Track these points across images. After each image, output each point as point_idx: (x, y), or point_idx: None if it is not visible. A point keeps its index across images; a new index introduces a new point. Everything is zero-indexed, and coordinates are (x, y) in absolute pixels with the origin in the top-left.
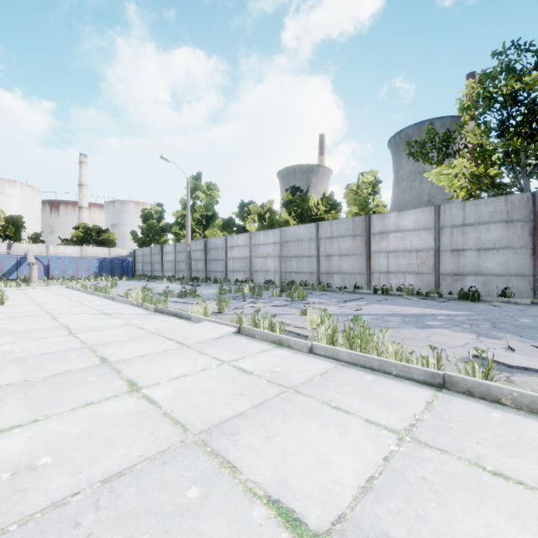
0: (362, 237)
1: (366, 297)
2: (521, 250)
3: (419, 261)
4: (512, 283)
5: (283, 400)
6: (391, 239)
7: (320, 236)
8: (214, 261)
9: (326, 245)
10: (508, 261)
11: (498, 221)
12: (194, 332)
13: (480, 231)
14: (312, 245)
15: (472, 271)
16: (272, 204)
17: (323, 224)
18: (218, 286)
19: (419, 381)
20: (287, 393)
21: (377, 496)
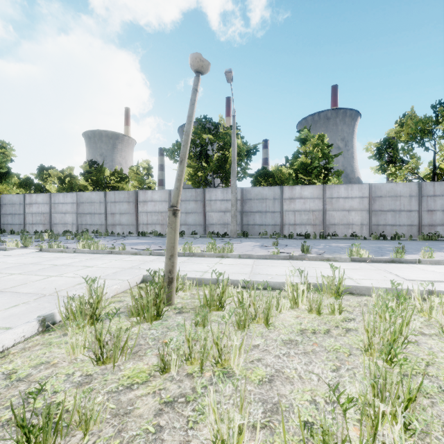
0: (133, 203)
1: (129, 237)
2: (200, 214)
3: (162, 218)
4: (197, 228)
5: (58, 259)
6: (149, 205)
7: (107, 201)
8: (10, 215)
9: (111, 207)
10: (196, 218)
11: (193, 200)
12: (14, 252)
13: (186, 204)
14: (102, 206)
15: (183, 223)
16: (73, 170)
17: (109, 192)
18: (17, 236)
19: (106, 253)
20: (60, 258)
21: (74, 262)
